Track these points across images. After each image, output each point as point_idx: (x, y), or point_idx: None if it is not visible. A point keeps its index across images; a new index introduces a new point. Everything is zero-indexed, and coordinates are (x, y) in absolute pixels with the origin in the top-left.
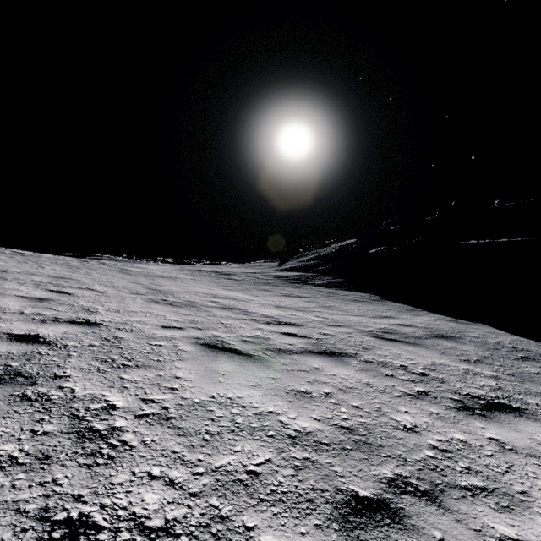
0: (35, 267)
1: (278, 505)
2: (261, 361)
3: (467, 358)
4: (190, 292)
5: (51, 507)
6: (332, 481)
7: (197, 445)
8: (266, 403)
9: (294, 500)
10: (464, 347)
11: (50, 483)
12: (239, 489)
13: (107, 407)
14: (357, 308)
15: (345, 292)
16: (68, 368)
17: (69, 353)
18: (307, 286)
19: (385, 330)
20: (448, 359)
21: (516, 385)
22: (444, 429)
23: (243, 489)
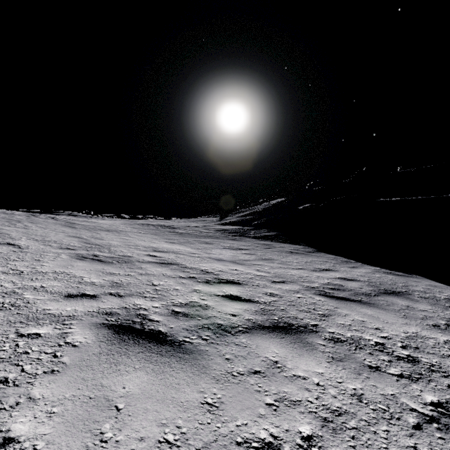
0: None
1: None
2: (193, 355)
3: (434, 323)
4: (130, 246)
5: None
6: None
7: None
8: None
9: None
10: (421, 306)
11: None
12: None
13: None
14: (296, 261)
15: (280, 244)
16: None
17: None
18: (245, 239)
19: (330, 285)
20: (417, 326)
21: None
22: None
23: None
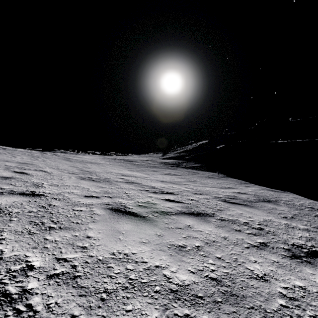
0: (10, 157)
1: None
2: (150, 221)
3: (284, 216)
4: (107, 172)
5: None
6: None
7: (94, 306)
8: (154, 258)
9: None
10: (281, 208)
11: None
12: None
13: (26, 267)
14: (211, 182)
15: (202, 172)
16: (6, 231)
17: (11, 219)
18: (179, 168)
19: (229, 196)
20: (273, 217)
21: None
22: (286, 277)
23: None
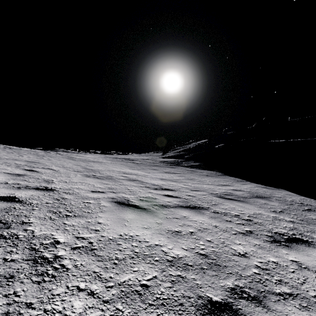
0: (18, 156)
1: (161, 308)
2: (151, 212)
3: (274, 210)
4: (109, 171)
5: (10, 312)
6: (195, 290)
7: (109, 267)
8: (154, 239)
9: (171, 304)
10: (272, 203)
11: (12, 294)
12: (136, 297)
13: (54, 242)
14: (209, 180)
15: (201, 170)
16: (32, 217)
17: (33, 208)
18: (178, 167)
19: (225, 193)
20: (263, 211)
21: (304, 227)
22: (263, 255)
23: (138, 297)
